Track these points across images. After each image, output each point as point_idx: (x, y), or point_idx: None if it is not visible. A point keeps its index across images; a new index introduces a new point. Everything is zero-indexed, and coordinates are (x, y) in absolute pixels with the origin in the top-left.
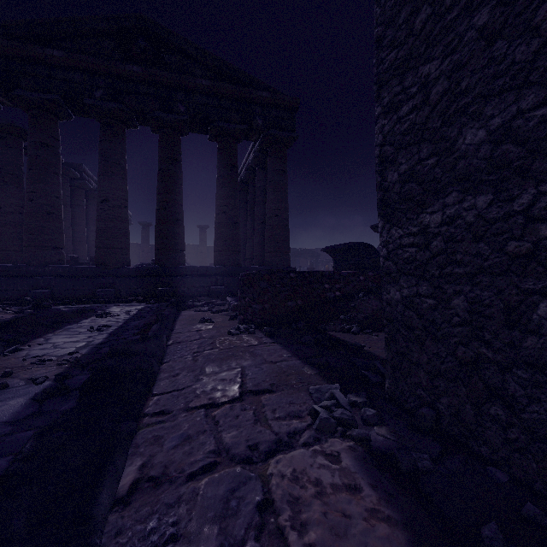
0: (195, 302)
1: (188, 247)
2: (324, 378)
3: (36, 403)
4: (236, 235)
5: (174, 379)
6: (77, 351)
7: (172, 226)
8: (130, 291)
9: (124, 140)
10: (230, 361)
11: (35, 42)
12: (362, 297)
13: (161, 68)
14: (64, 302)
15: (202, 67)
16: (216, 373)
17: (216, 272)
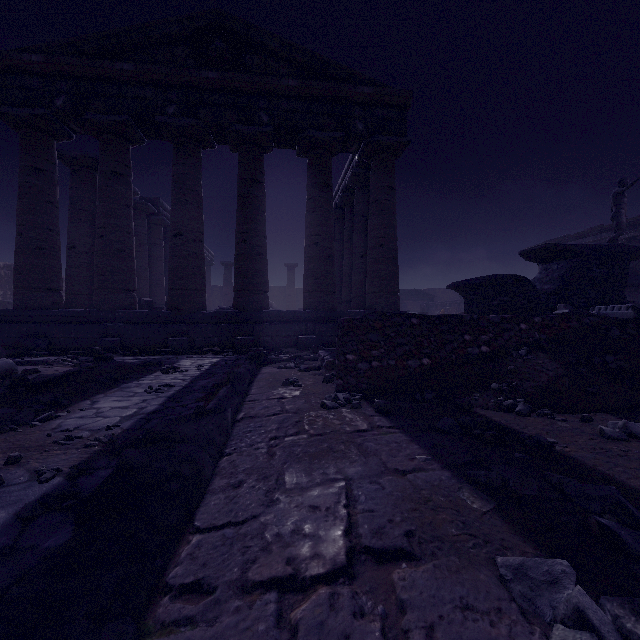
0: (280, 354)
1: (274, 289)
2: (513, 525)
3: (18, 526)
4: (330, 271)
5: (233, 495)
6: (118, 424)
7: (253, 261)
8: (205, 341)
9: (199, 162)
10: (325, 461)
11: (105, 57)
12: (525, 355)
13: (240, 72)
14: (133, 352)
15: (288, 66)
16: (302, 490)
17: (306, 317)
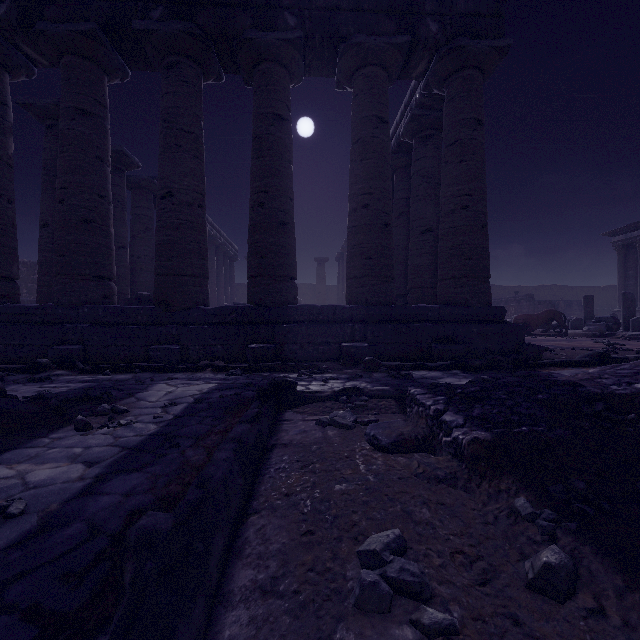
0: (314, 373)
1: (303, 287)
2: None
3: None
4: (387, 247)
5: None
6: None
7: (274, 233)
8: (204, 350)
9: (198, 93)
10: None
11: None
12: None
13: None
14: (94, 368)
15: None
16: None
17: (351, 315)
